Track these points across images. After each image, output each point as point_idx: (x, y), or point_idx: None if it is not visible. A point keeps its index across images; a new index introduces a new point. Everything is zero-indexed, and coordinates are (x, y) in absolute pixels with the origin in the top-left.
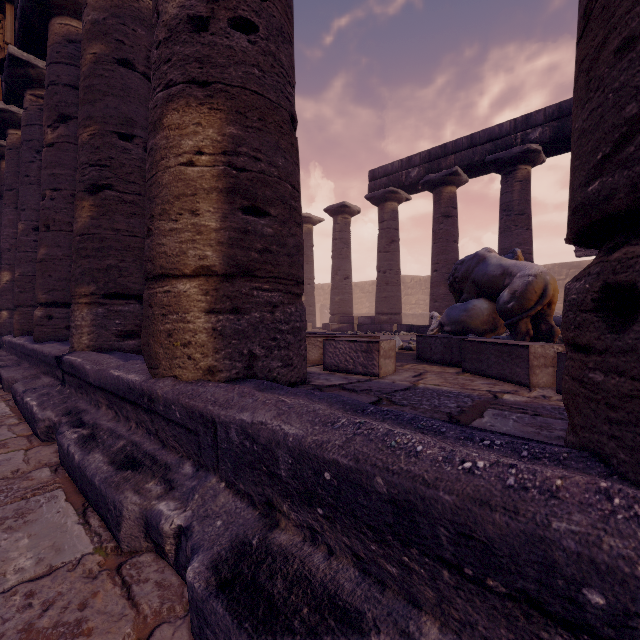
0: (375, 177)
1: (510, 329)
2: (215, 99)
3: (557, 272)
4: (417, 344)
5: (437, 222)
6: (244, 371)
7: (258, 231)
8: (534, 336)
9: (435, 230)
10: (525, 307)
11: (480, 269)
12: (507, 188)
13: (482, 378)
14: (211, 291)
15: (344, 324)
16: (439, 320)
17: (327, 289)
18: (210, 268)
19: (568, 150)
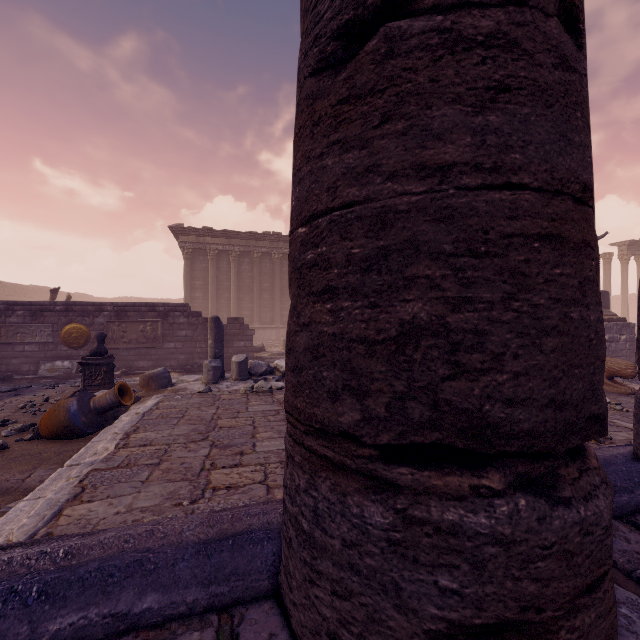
0: None
1: None
2: None
3: None
4: None
5: None
6: None
7: None
8: None
9: None
10: None
11: None
12: None
13: None
14: None
15: None
16: None
17: None
18: None
19: None
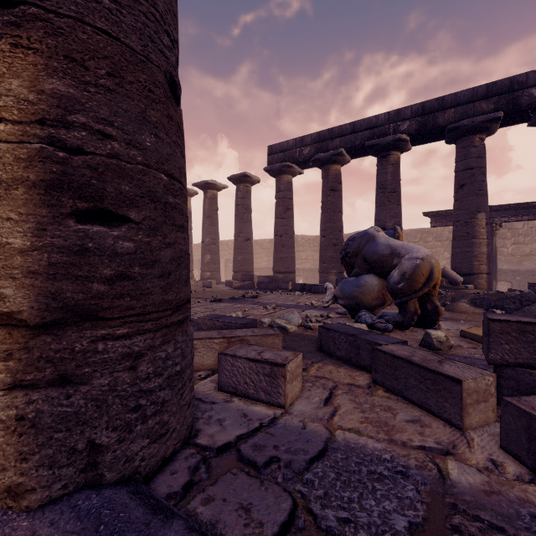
0: (273, 152)
1: (400, 307)
2: (24, 30)
3: (413, 236)
4: (320, 335)
5: (325, 195)
6: (79, 477)
7: (106, 248)
8: (420, 314)
9: (324, 201)
10: (414, 288)
11: (370, 247)
12: (382, 169)
13: (400, 402)
14: (17, 351)
15: (245, 282)
16: (333, 292)
17: (231, 245)
18: (12, 315)
19: (428, 141)
